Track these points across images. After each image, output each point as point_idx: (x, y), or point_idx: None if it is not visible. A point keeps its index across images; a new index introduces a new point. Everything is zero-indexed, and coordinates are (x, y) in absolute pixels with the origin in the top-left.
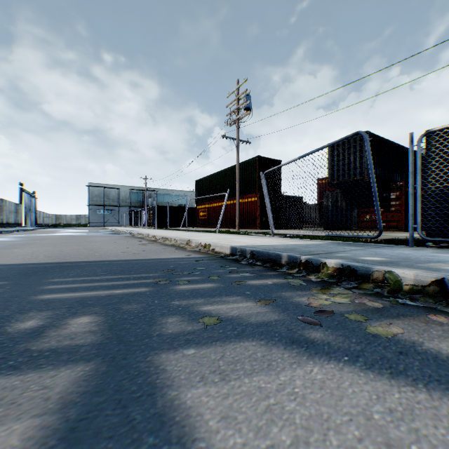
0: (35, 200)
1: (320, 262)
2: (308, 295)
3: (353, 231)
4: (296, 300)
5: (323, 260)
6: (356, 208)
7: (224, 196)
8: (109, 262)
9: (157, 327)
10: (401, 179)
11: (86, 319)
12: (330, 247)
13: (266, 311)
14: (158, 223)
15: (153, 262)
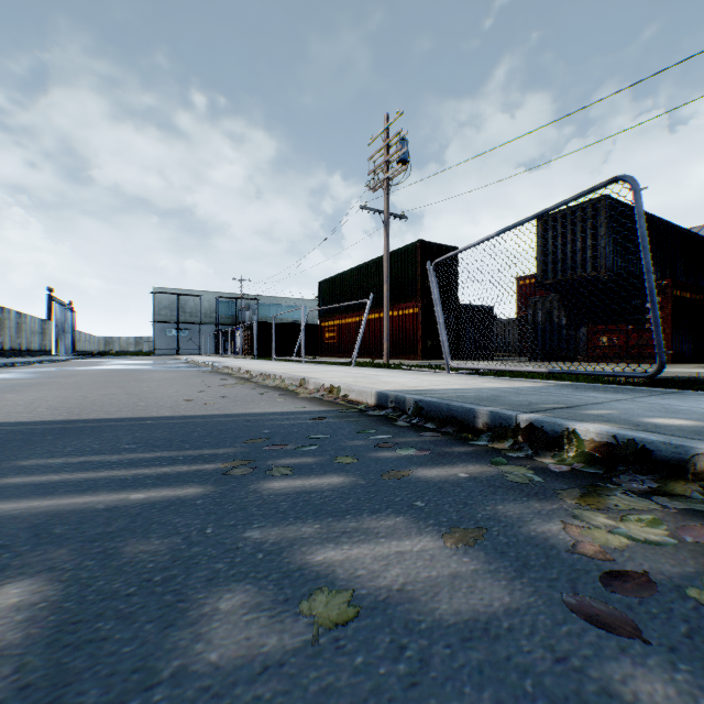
0: (72, 315)
1: (563, 429)
2: (559, 515)
3: (582, 364)
4: (537, 531)
5: (569, 425)
6: (585, 325)
7: (364, 306)
8: (154, 420)
9: (182, 636)
10: (662, 277)
11: (15, 593)
12: (563, 394)
13: (474, 569)
14: (259, 350)
15: (234, 422)
